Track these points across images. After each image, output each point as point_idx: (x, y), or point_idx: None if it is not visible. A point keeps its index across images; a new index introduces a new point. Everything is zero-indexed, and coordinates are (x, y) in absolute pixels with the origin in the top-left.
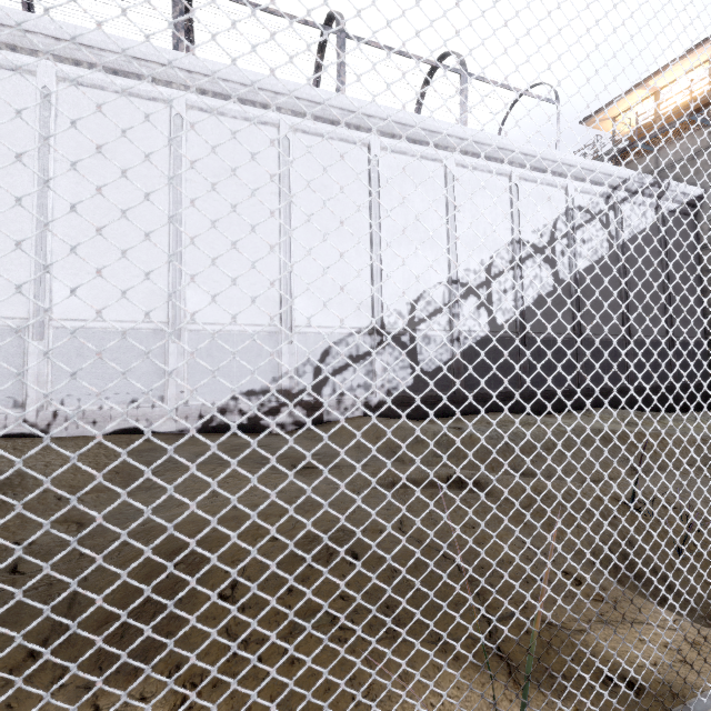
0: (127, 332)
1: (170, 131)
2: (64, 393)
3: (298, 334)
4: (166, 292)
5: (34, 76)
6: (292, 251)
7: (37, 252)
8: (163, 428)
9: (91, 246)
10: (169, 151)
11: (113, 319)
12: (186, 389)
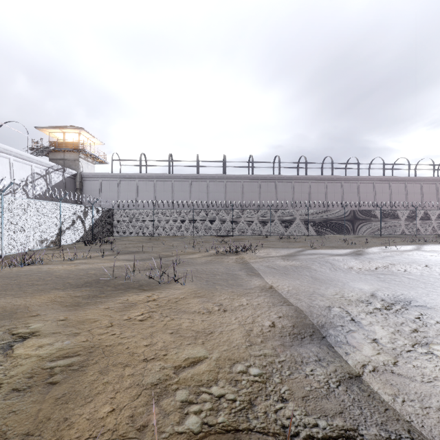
0: None
1: None
2: None
3: None
4: None
5: None
6: None
7: None
8: None
9: None
10: None
11: None
12: None
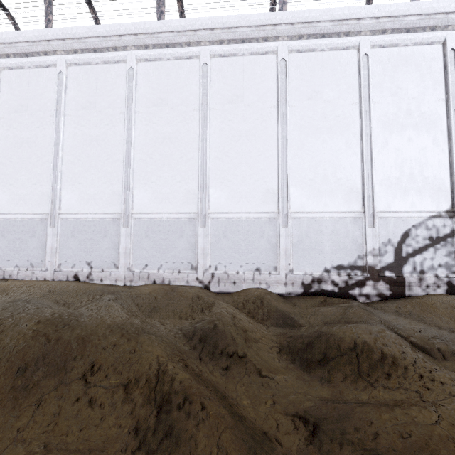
0: (252, 220)
1: (276, 73)
2: (217, 262)
3: (379, 219)
4: (276, 190)
5: (198, 58)
6: (373, 149)
7: (201, 170)
8: (277, 290)
9: (230, 162)
10: (276, 88)
11: (243, 211)
12: (291, 262)
